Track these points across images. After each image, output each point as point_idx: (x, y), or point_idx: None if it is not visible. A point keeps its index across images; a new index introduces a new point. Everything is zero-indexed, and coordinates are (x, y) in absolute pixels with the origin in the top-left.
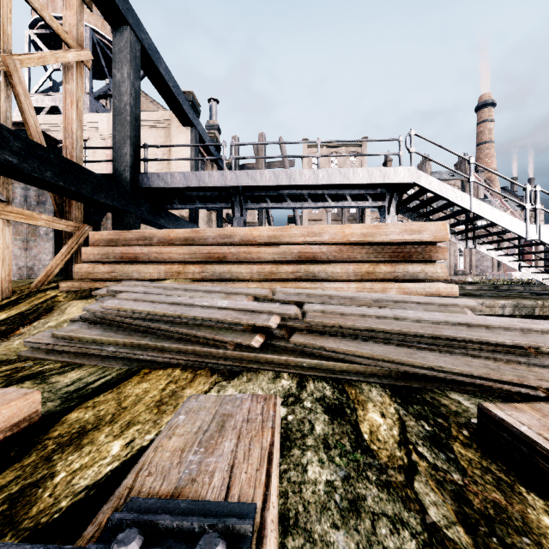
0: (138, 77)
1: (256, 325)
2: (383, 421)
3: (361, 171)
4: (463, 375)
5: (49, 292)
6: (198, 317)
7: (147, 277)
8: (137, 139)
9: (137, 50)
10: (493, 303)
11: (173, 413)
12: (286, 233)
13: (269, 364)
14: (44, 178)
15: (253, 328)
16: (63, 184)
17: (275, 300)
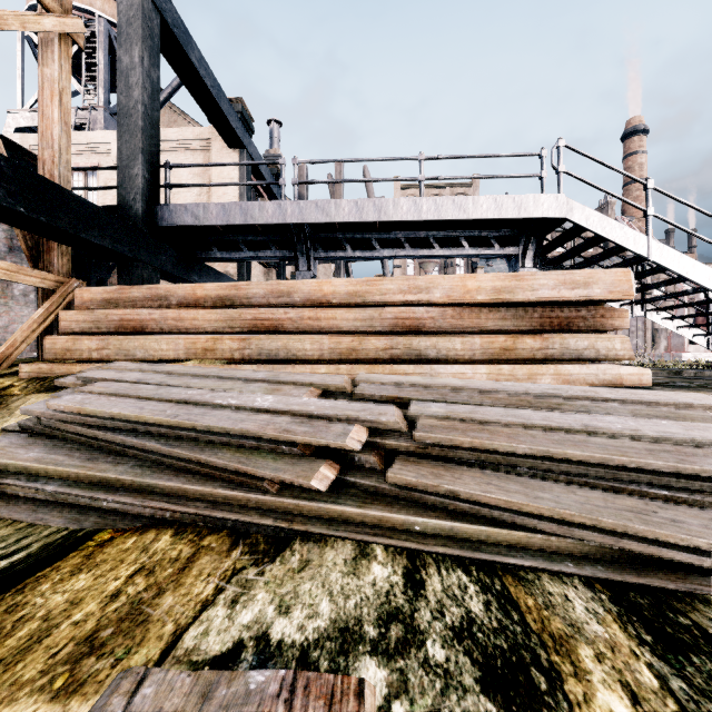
0: (157, 64)
1: (321, 445)
2: None
3: (485, 200)
4: None
5: (3, 379)
6: (215, 428)
7: (157, 357)
8: (155, 155)
9: (155, 24)
10: None
11: (100, 693)
12: (374, 289)
13: (347, 524)
14: None
15: (316, 450)
16: (23, 211)
17: (358, 395)
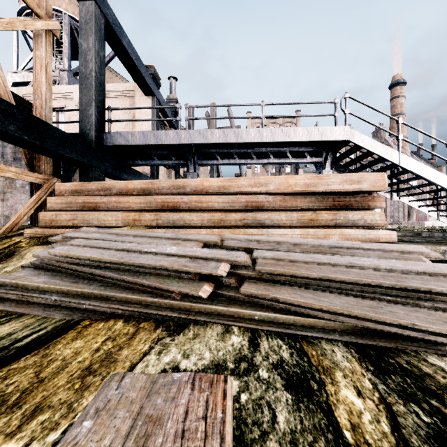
0: (103, 47)
1: (204, 273)
2: (363, 405)
3: (301, 130)
4: (441, 334)
5: (14, 238)
6: (145, 265)
7: (105, 224)
8: (102, 102)
9: (102, 23)
10: (435, 249)
11: (98, 390)
12: (234, 184)
13: (218, 316)
14: (7, 131)
15: (201, 276)
16: (27, 138)
17: (224, 246)
